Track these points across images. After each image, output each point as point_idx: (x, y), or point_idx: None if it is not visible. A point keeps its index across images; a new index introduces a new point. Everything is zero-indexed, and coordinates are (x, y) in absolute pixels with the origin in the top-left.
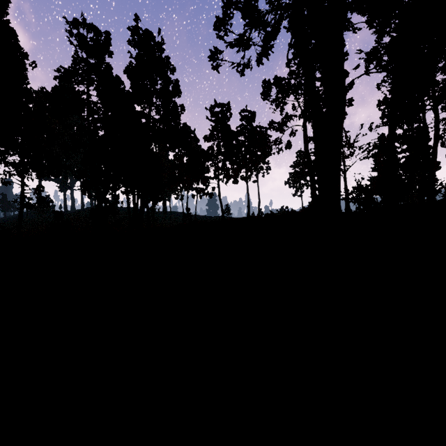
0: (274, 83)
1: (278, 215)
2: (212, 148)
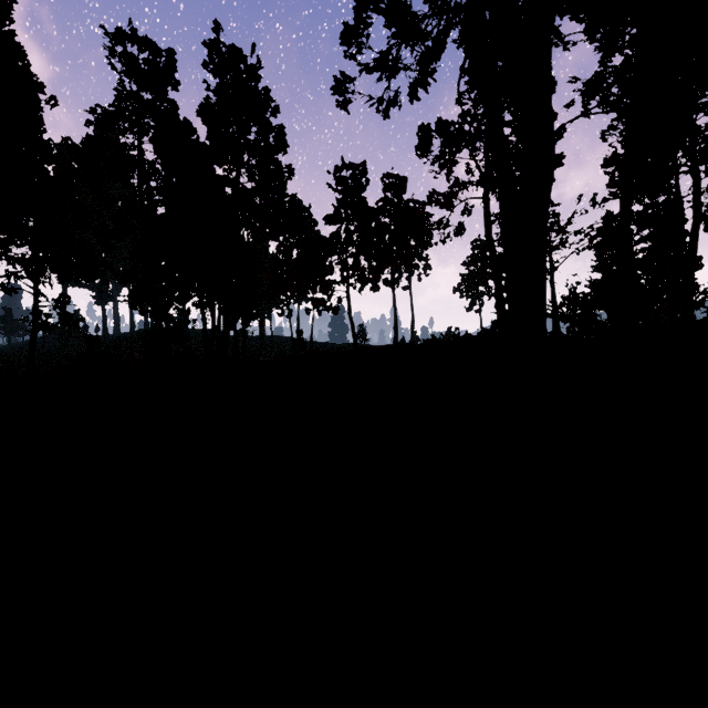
0: (437, 131)
1: (444, 342)
2: (337, 234)
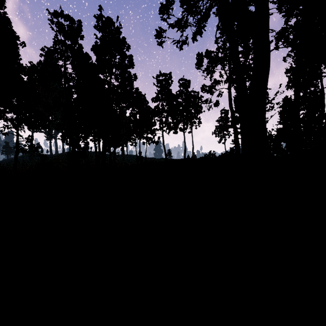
0: (205, 56)
1: (211, 158)
2: (157, 107)
